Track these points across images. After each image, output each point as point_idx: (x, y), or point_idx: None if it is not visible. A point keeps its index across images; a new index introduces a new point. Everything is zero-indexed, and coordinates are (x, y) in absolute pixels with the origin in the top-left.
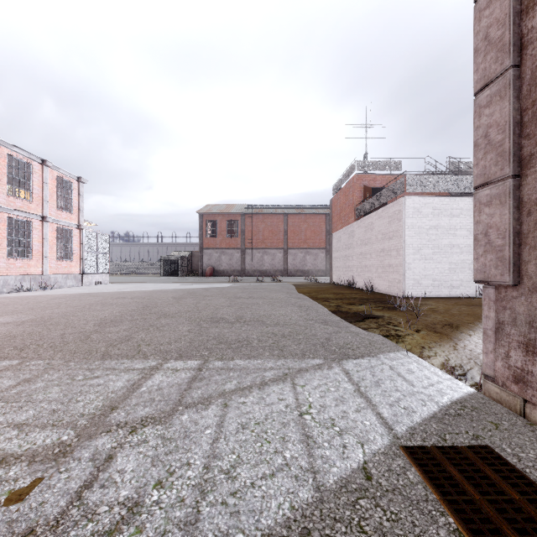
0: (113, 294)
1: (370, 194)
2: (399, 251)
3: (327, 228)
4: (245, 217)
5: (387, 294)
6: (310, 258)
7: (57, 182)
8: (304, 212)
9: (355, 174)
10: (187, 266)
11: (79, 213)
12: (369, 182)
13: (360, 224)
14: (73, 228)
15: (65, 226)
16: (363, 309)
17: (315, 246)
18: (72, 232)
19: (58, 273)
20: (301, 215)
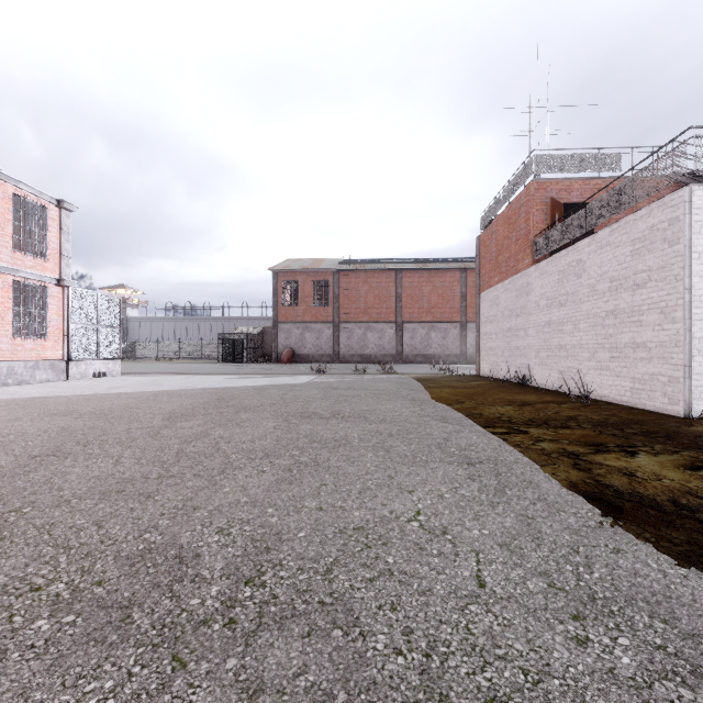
0: (67, 403)
1: (561, 215)
2: (673, 311)
3: (463, 291)
4: (339, 276)
5: (627, 405)
6: (436, 336)
7: (13, 204)
8: (427, 267)
9: (532, 181)
10: (257, 348)
11: (60, 260)
12: (559, 194)
13: (546, 268)
14: (49, 284)
15: (31, 279)
16: (672, 476)
17: (445, 317)
18: (47, 290)
19: (16, 359)
20: (423, 271)
